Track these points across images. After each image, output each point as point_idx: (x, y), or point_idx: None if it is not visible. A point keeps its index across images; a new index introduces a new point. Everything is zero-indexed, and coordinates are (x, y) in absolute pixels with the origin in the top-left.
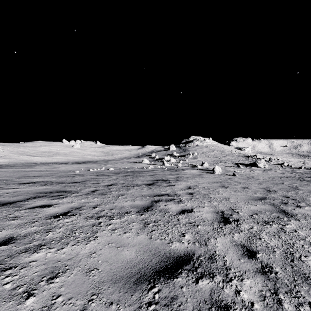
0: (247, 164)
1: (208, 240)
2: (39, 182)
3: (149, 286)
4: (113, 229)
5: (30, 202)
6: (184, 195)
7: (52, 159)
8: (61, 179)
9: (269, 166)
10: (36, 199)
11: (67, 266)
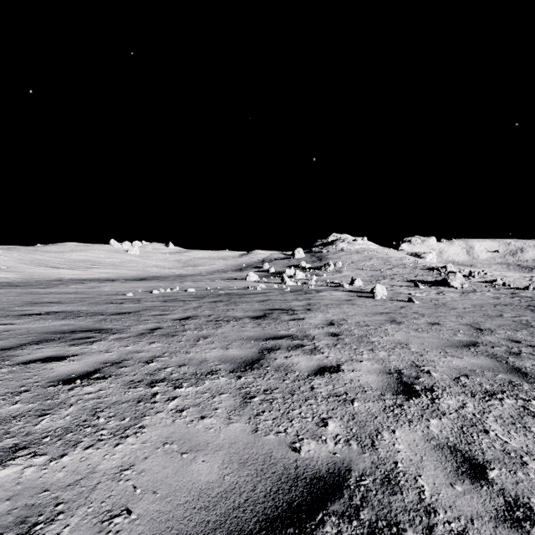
0: (431, 282)
1: (377, 436)
2: (56, 313)
3: None
4: (180, 408)
5: (26, 352)
6: (322, 338)
7: (91, 273)
8: (98, 307)
9: (471, 285)
10: (39, 345)
11: (61, 504)
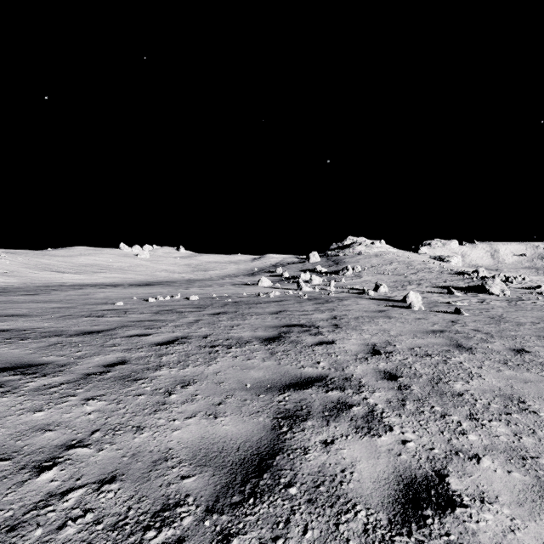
0: (464, 288)
1: None
2: None
3: None
4: None
5: None
6: (373, 384)
7: (97, 277)
8: (66, 322)
9: (512, 292)
10: None
11: None
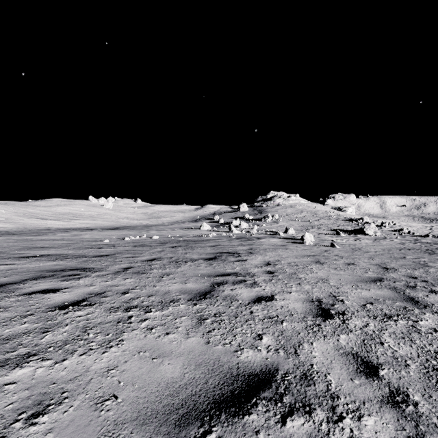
0: (350, 231)
1: (299, 346)
2: (48, 255)
3: (201, 431)
4: (150, 327)
5: (28, 285)
6: (260, 275)
7: (73, 223)
8: (81, 251)
9: (382, 233)
10: (38, 280)
11: (65, 392)
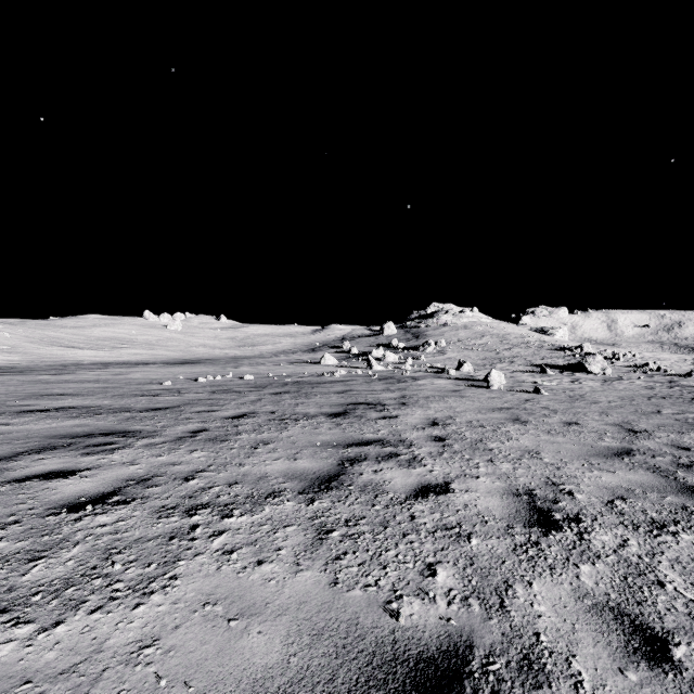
0: (563, 366)
1: (506, 591)
2: (69, 409)
3: None
4: (229, 548)
5: (22, 464)
6: (423, 443)
7: (119, 354)
8: (125, 400)
9: (615, 371)
10: (41, 454)
11: None
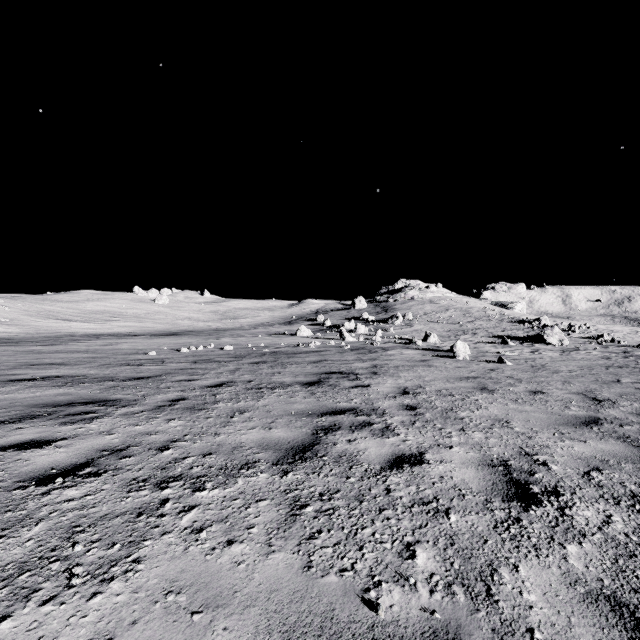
0: (522, 338)
1: (492, 576)
2: (55, 378)
3: None
4: (198, 526)
5: None
6: (395, 412)
7: (110, 326)
8: (110, 369)
9: (572, 342)
10: (20, 423)
11: None
